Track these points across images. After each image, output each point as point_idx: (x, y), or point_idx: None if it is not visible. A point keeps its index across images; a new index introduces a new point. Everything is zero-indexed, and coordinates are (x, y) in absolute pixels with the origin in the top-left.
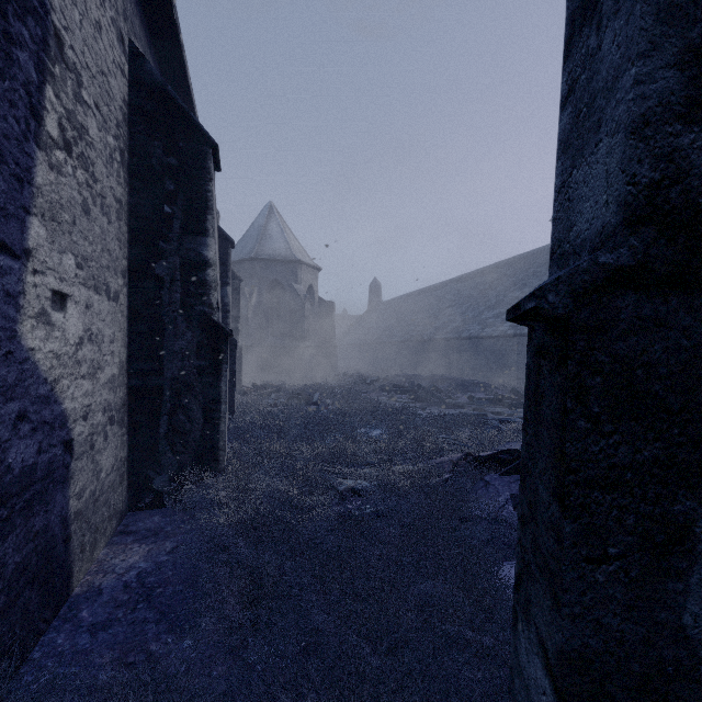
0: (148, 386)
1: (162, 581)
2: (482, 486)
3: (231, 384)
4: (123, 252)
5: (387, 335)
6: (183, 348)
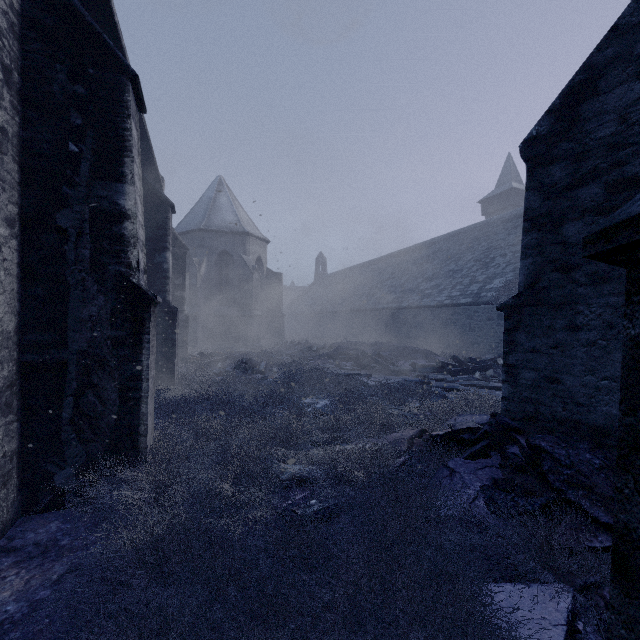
0: (47, 362)
1: (30, 638)
2: (445, 474)
3: (171, 354)
4: (9, 195)
5: (332, 305)
6: (94, 315)
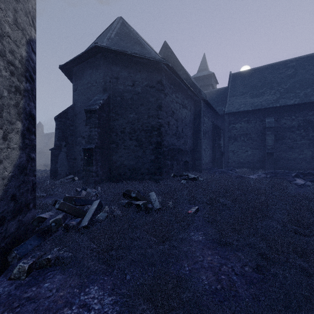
0: None
1: None
2: None
3: None
4: None
5: (46, 149)
6: None
